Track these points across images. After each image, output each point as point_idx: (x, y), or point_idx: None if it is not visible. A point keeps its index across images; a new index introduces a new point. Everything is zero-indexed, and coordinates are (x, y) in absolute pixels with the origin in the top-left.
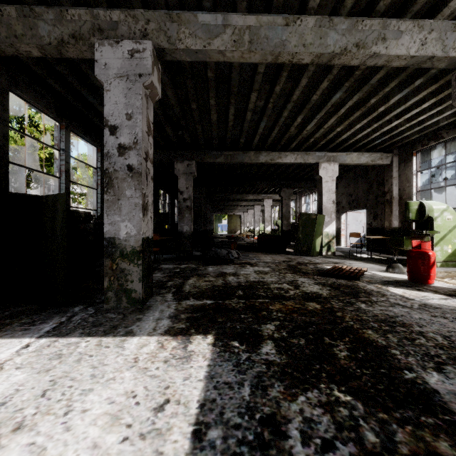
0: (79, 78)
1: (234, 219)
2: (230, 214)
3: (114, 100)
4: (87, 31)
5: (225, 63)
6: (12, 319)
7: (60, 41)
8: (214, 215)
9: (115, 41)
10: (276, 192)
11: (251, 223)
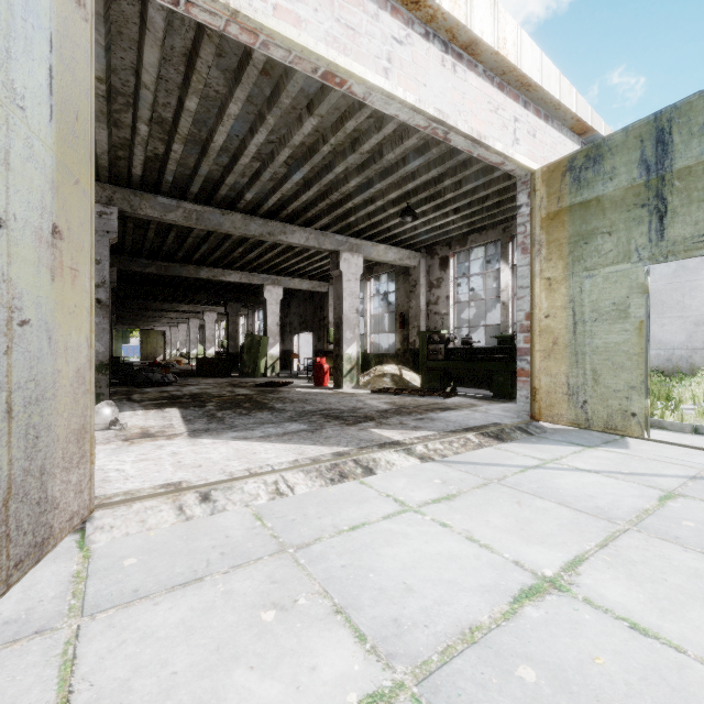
0: None
1: (154, 336)
2: (146, 328)
3: None
4: None
5: None
6: None
7: None
8: (115, 330)
9: None
10: (222, 304)
11: (183, 344)
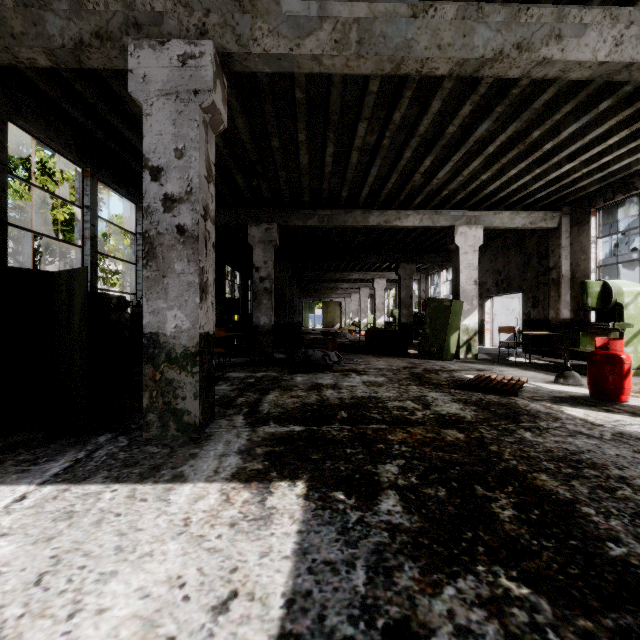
0: (109, 102)
1: (332, 307)
2: (326, 300)
3: (157, 130)
4: (118, 28)
5: (321, 78)
6: (5, 455)
7: (78, 43)
8: (304, 302)
9: (158, 42)
10: (392, 269)
11: (355, 313)
